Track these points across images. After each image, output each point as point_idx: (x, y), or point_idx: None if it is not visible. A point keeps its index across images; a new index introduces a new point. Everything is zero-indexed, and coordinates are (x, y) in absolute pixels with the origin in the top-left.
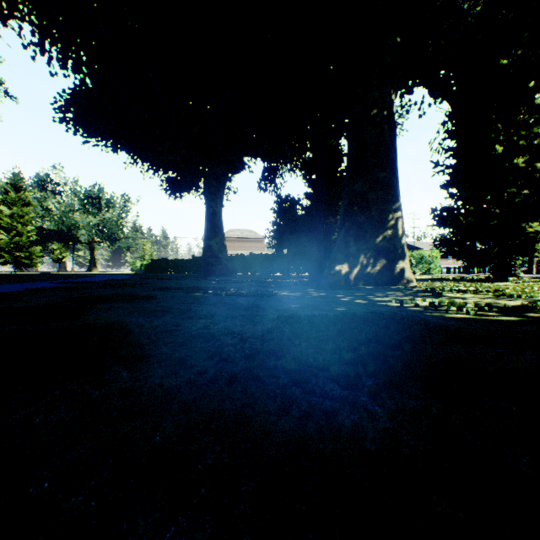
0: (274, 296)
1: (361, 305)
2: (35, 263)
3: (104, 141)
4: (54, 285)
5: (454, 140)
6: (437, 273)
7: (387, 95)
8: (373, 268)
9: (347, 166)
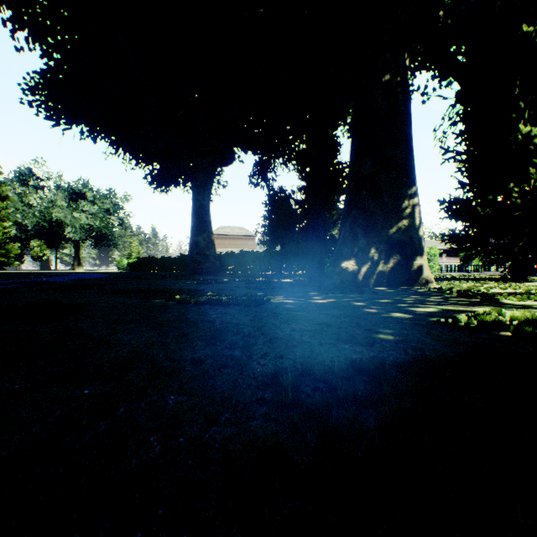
0: (266, 305)
1: (412, 326)
2: (12, 261)
3: (76, 124)
4: None
5: (467, 122)
6: (436, 272)
7: (401, 59)
8: (385, 266)
9: (352, 144)
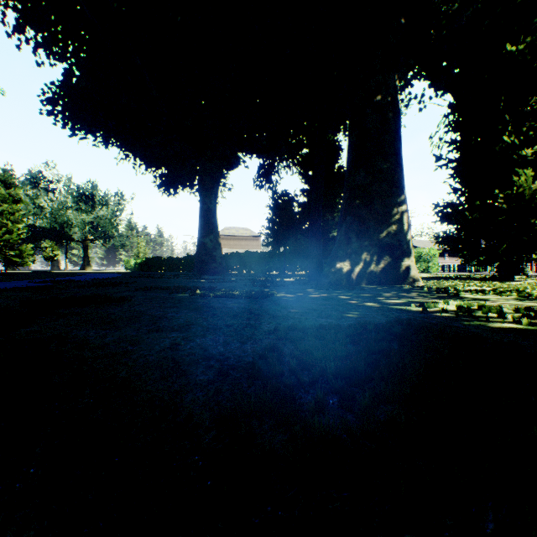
0: (270, 298)
1: (375, 310)
2: (25, 261)
3: (92, 134)
4: (30, 284)
5: (458, 132)
6: (436, 272)
7: (391, 81)
8: (376, 266)
9: (348, 157)
